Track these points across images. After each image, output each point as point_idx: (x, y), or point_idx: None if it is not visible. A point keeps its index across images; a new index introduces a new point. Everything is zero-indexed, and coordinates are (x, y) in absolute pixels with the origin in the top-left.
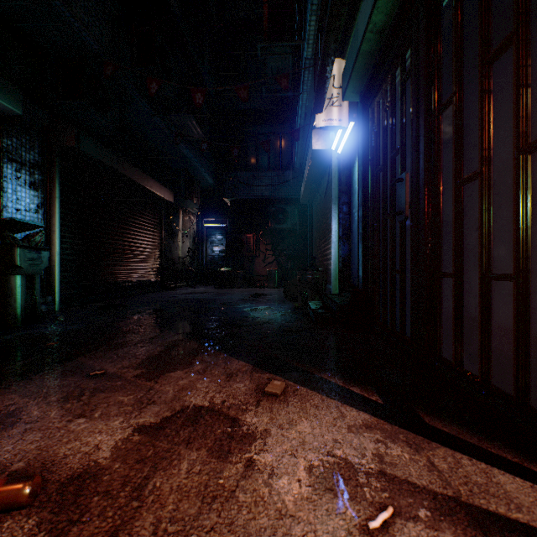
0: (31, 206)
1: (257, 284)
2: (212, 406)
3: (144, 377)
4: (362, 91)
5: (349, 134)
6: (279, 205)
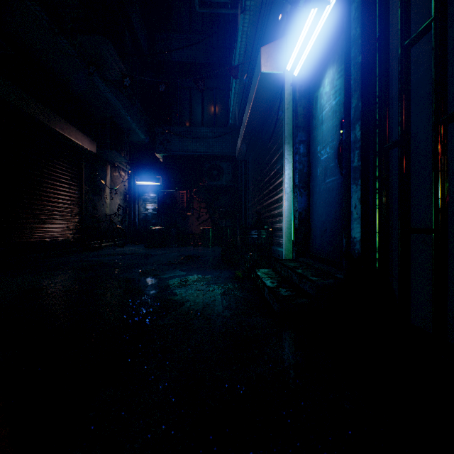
0: None
1: (190, 243)
2: None
3: None
4: None
5: (319, 33)
6: (214, 162)
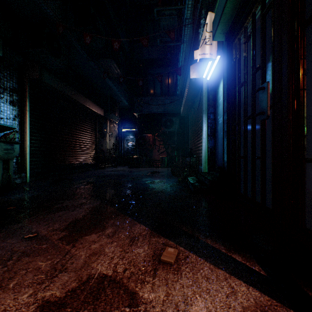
0: (10, 116)
1: (154, 165)
2: (114, 276)
3: (65, 241)
4: (227, 31)
5: (216, 65)
6: (168, 117)
